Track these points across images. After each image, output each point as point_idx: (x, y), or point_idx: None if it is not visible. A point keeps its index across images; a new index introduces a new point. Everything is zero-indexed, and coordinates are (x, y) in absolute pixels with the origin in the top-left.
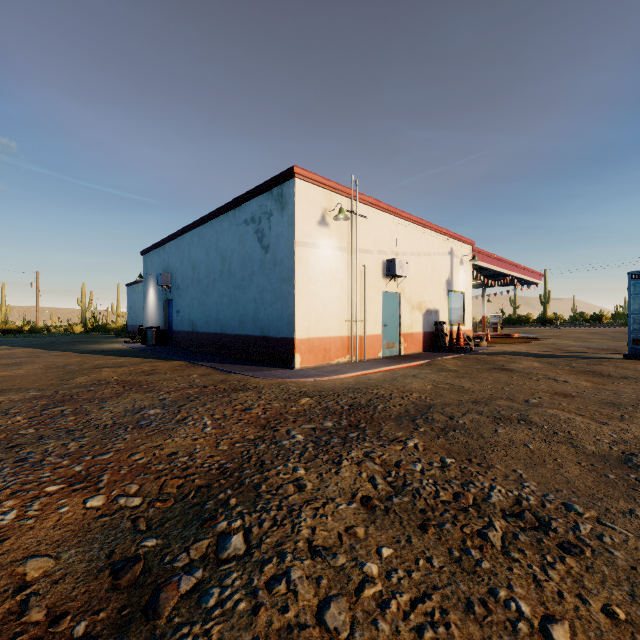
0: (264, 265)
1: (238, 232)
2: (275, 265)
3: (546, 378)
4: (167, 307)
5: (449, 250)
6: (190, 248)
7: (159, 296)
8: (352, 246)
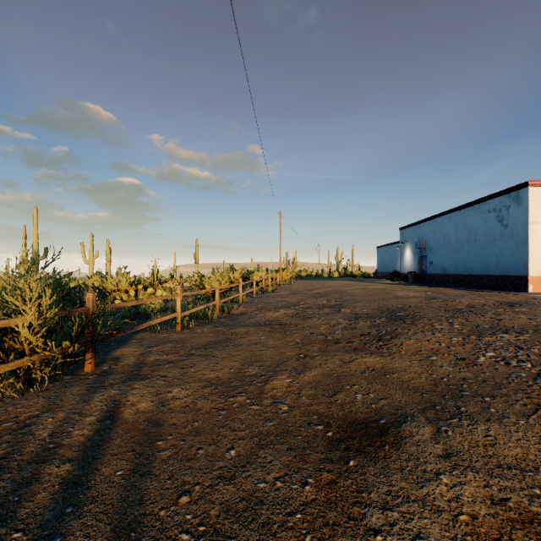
0: (503, 235)
1: (482, 217)
2: (512, 235)
3: None
4: (420, 260)
5: None
6: (441, 226)
7: (414, 254)
8: None
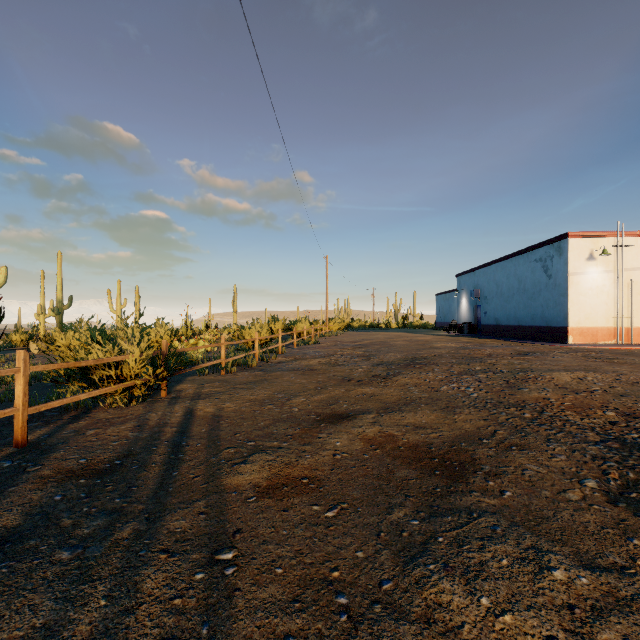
0: (548, 286)
1: (530, 266)
2: (555, 286)
3: None
4: (476, 310)
5: None
6: (495, 274)
7: (470, 303)
8: (617, 268)
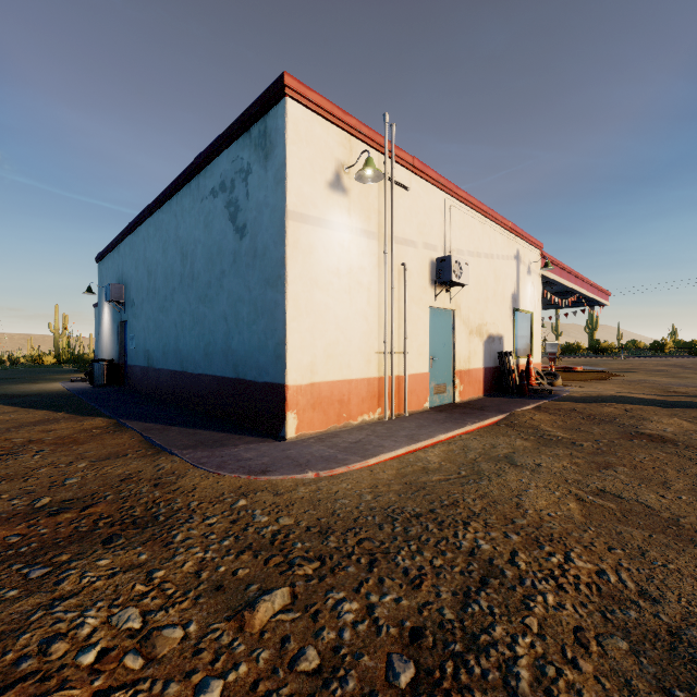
0: (238, 259)
1: (203, 210)
2: (255, 257)
3: None
4: (123, 332)
5: (515, 253)
6: (145, 245)
7: (113, 317)
8: (385, 230)
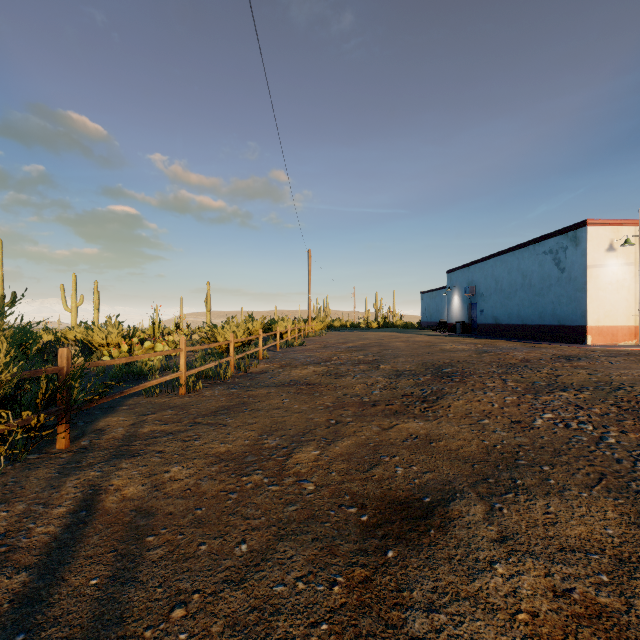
0: (560, 280)
1: (537, 259)
2: (570, 280)
3: None
4: (470, 308)
5: None
6: (493, 269)
7: (463, 301)
8: (639, 261)
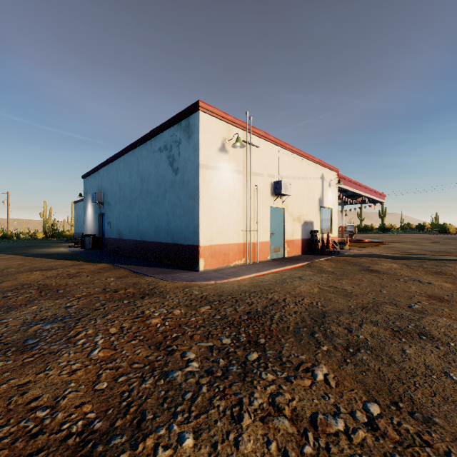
0: (174, 184)
1: (154, 158)
2: (183, 184)
3: (411, 280)
4: (101, 219)
5: (321, 175)
6: (117, 172)
7: (95, 210)
8: (247, 170)
